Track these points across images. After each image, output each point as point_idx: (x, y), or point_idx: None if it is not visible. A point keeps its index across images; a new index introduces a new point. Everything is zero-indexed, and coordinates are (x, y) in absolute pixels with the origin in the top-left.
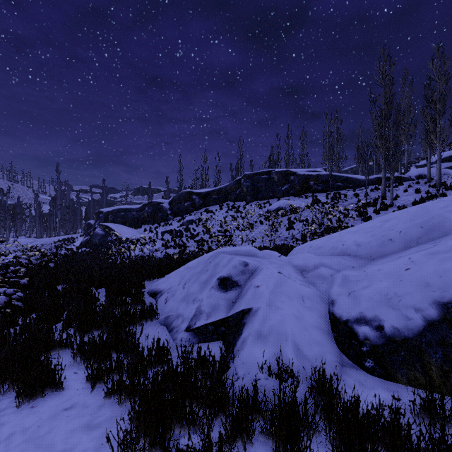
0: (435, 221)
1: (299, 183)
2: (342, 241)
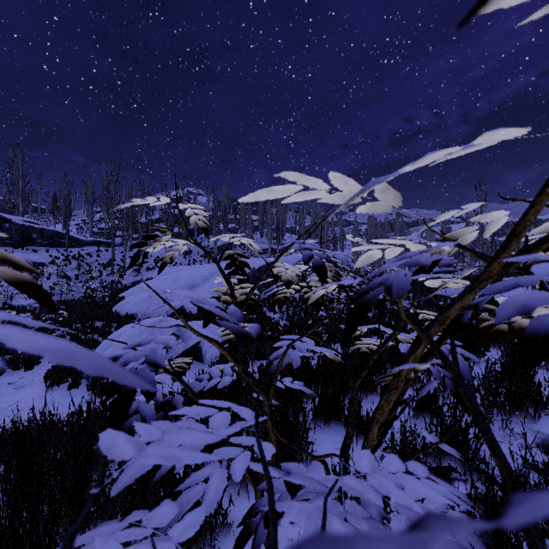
0: (195, 281)
1: (18, 234)
2: (168, 288)
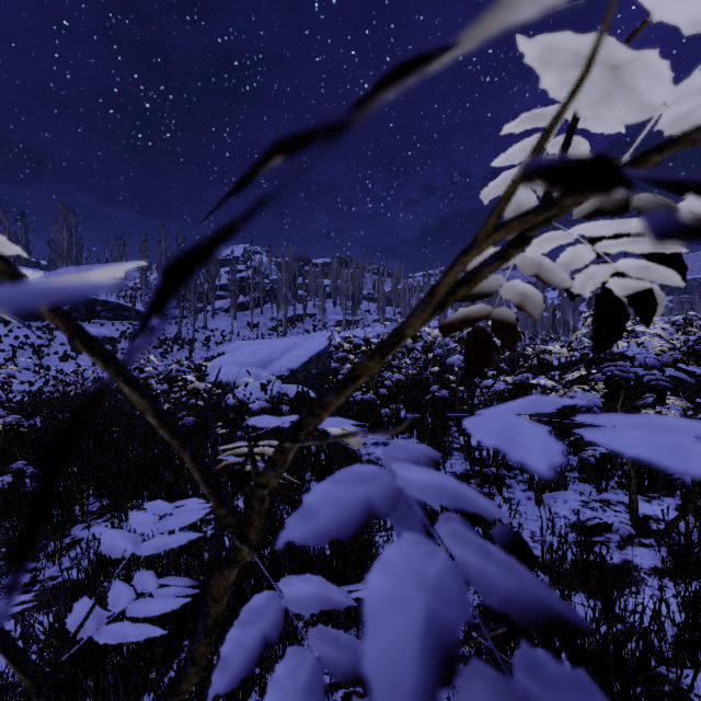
0: (273, 355)
1: (84, 307)
2: (248, 362)
